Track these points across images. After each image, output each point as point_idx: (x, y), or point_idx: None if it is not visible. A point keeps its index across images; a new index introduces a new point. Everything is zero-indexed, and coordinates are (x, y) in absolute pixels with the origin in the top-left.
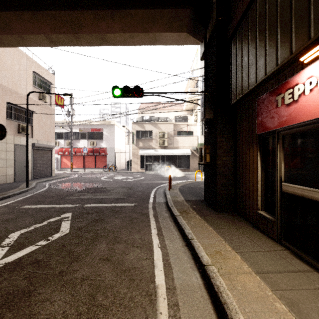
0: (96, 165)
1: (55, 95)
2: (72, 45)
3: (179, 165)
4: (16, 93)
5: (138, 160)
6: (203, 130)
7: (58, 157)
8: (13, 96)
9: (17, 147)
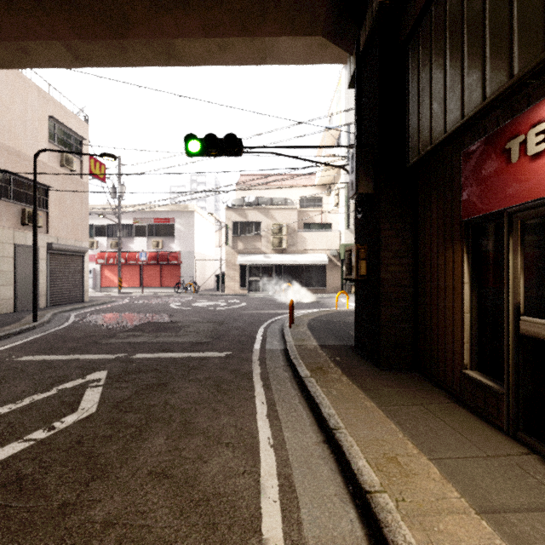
0: (163, 282)
1: (89, 160)
2: (114, 65)
3: (307, 282)
4: (19, 155)
5: (236, 273)
6: (349, 220)
7: (97, 268)
8: (13, 160)
9: (19, 249)
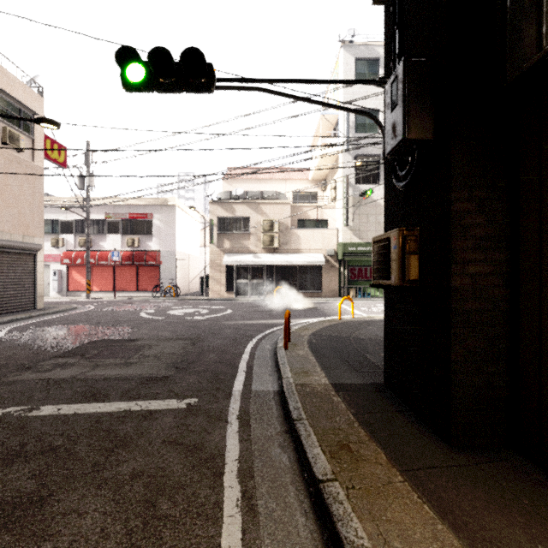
0: (140, 284)
1: (43, 140)
2: None
3: (301, 285)
4: None
5: (222, 275)
6: (348, 216)
7: (62, 269)
8: None
9: None
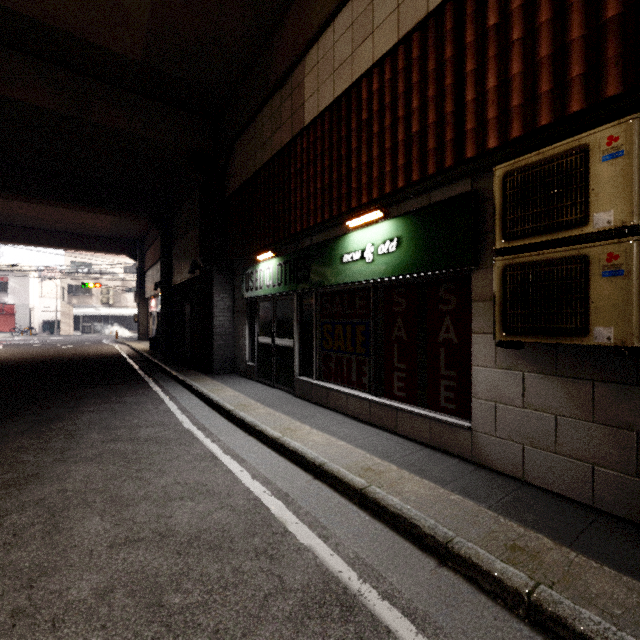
0: None
1: None
2: None
3: (128, 327)
4: None
5: (71, 320)
6: None
7: None
8: None
9: None
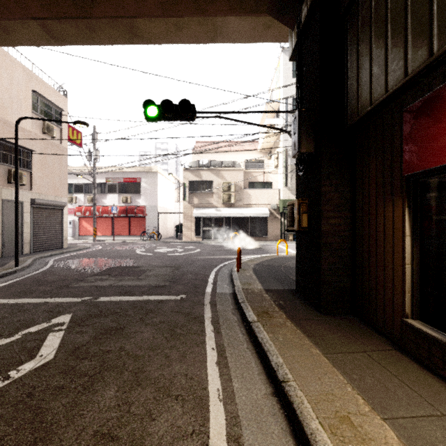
0: (131, 231)
1: (67, 128)
2: (84, 43)
3: (251, 232)
4: (5, 123)
5: (192, 224)
6: (287, 180)
7: (75, 219)
8: (0, 127)
9: (6, 204)
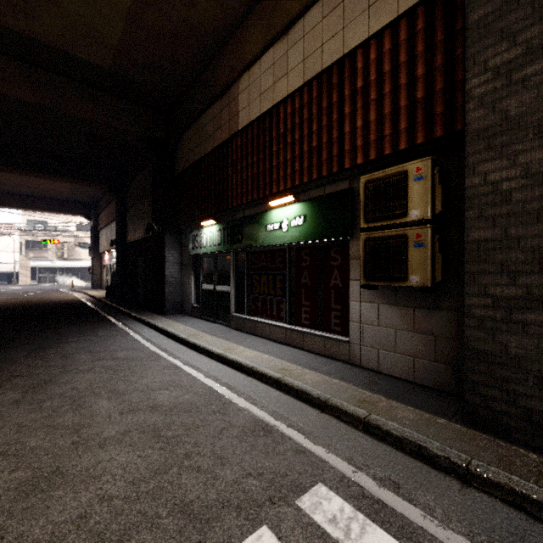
0: None
1: None
2: None
3: (81, 277)
4: None
5: (29, 272)
6: None
7: None
8: None
9: None
